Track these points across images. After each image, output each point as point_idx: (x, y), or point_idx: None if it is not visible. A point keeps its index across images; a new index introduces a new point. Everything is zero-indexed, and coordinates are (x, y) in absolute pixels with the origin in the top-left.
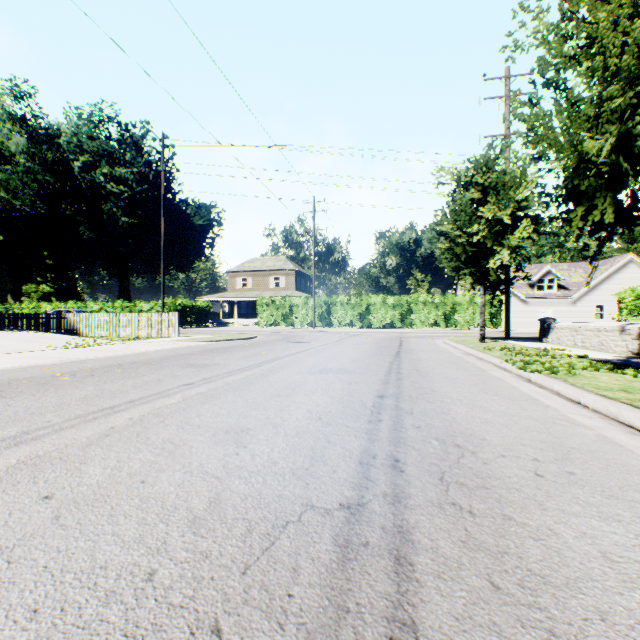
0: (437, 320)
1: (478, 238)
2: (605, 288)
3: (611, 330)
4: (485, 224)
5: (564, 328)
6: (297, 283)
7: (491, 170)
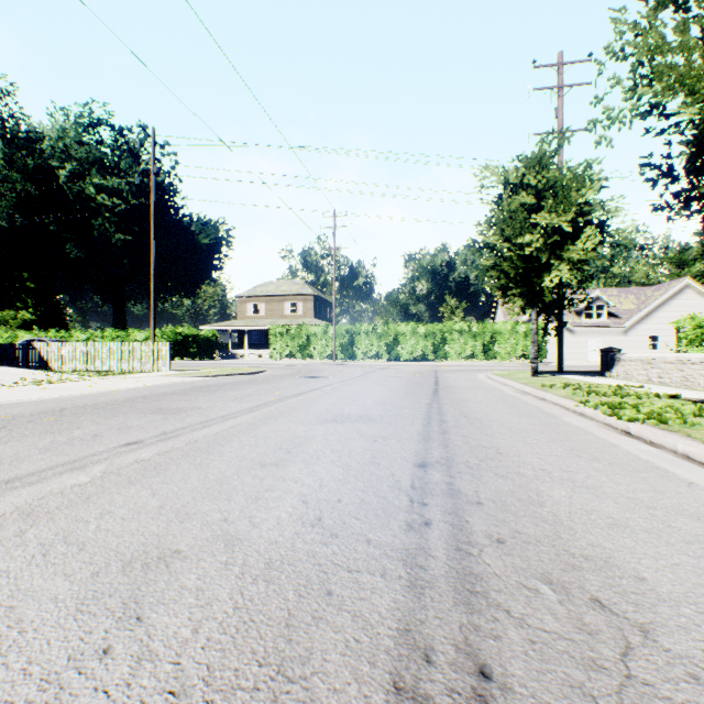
0: (475, 351)
1: (531, 251)
2: (659, 316)
3: (700, 362)
4: (540, 233)
5: (634, 360)
6: (316, 310)
7: (546, 168)
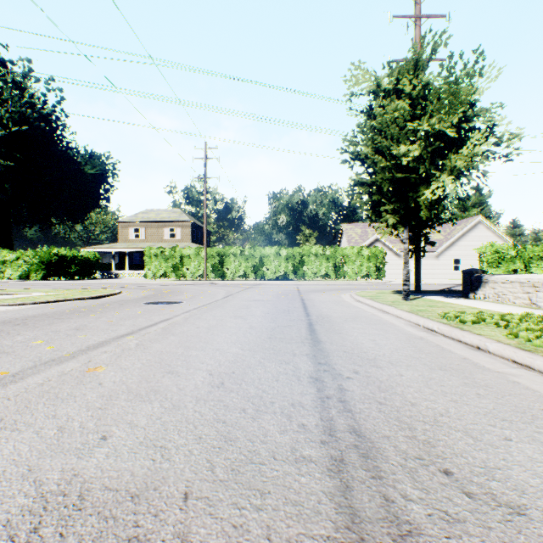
0: (328, 271)
1: (407, 161)
2: (461, 244)
3: None
4: (422, 138)
5: (510, 282)
6: (193, 235)
7: (424, 70)
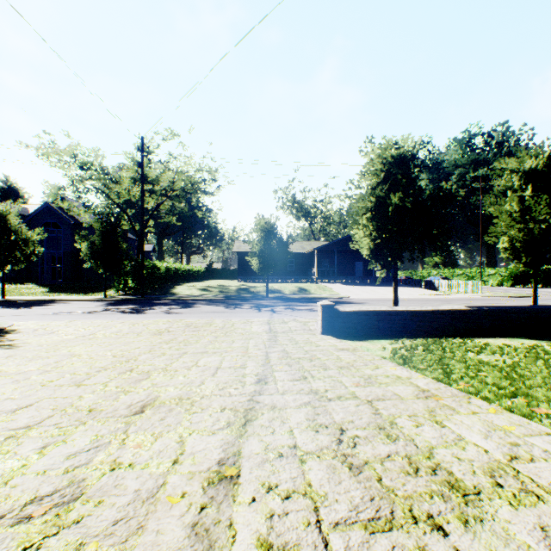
0: None
1: None
2: None
3: None
4: None
5: None
6: None
7: None
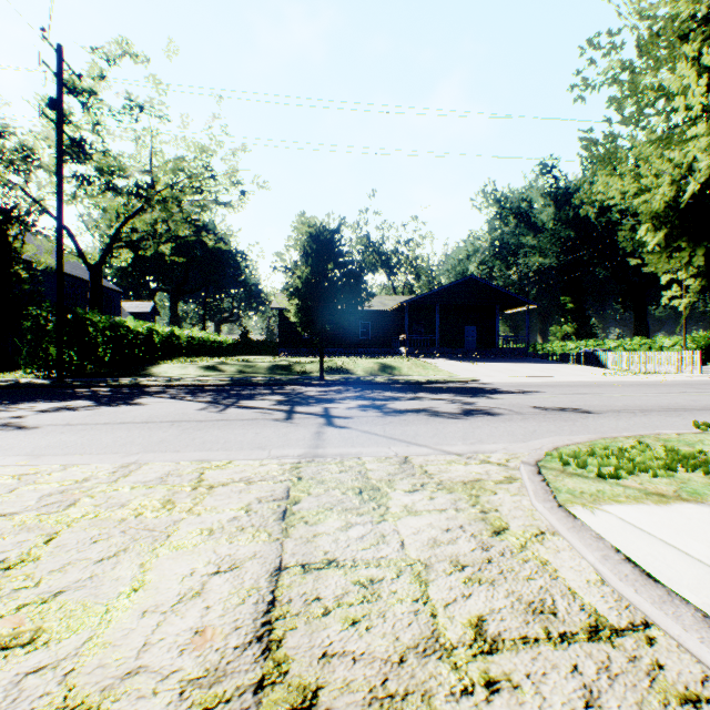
0: None
1: None
2: None
3: None
4: None
5: None
6: None
7: None
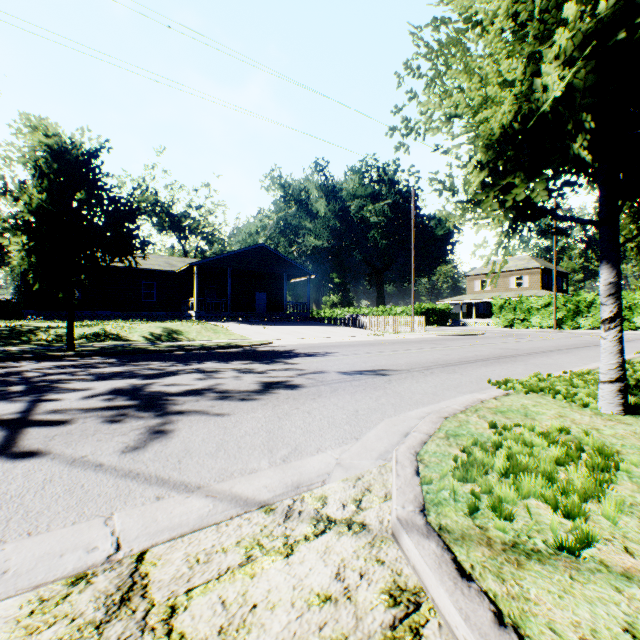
0: None
1: None
2: None
3: None
4: None
5: None
6: (542, 281)
7: None
